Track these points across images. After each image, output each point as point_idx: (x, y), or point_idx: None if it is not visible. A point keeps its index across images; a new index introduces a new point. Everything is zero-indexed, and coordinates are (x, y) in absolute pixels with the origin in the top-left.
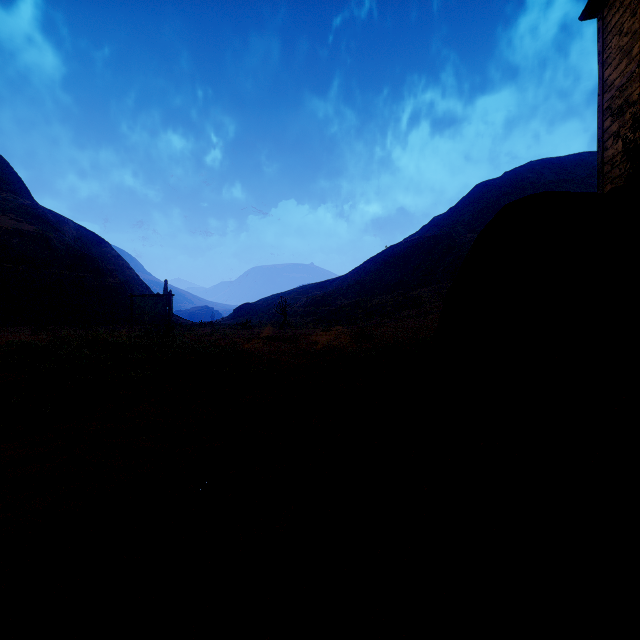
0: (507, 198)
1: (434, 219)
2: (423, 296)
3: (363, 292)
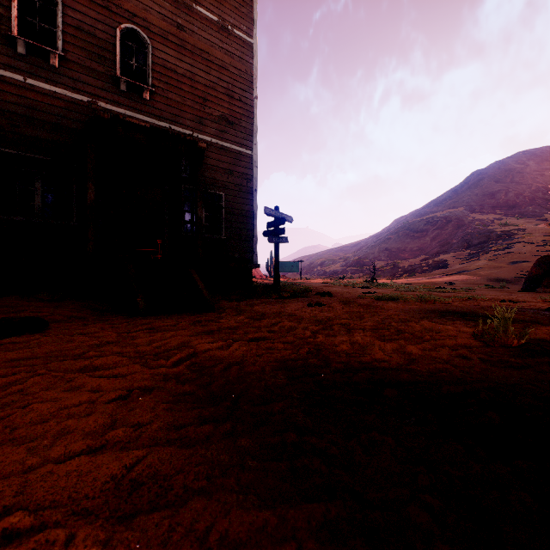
0: (499, 185)
1: (437, 199)
2: (448, 260)
3: (392, 256)
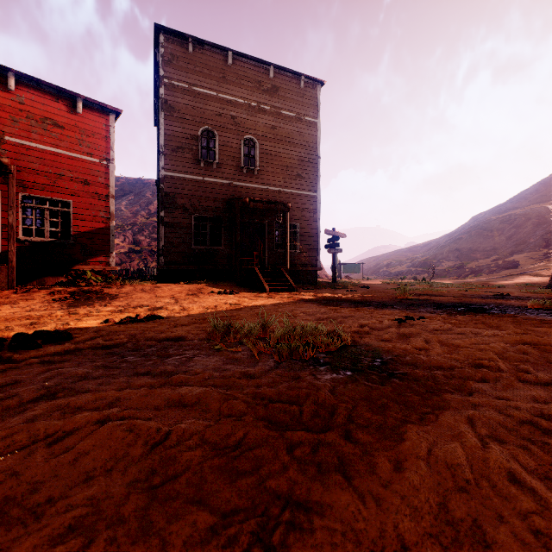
0: None
1: (521, 193)
2: (519, 260)
3: (462, 256)
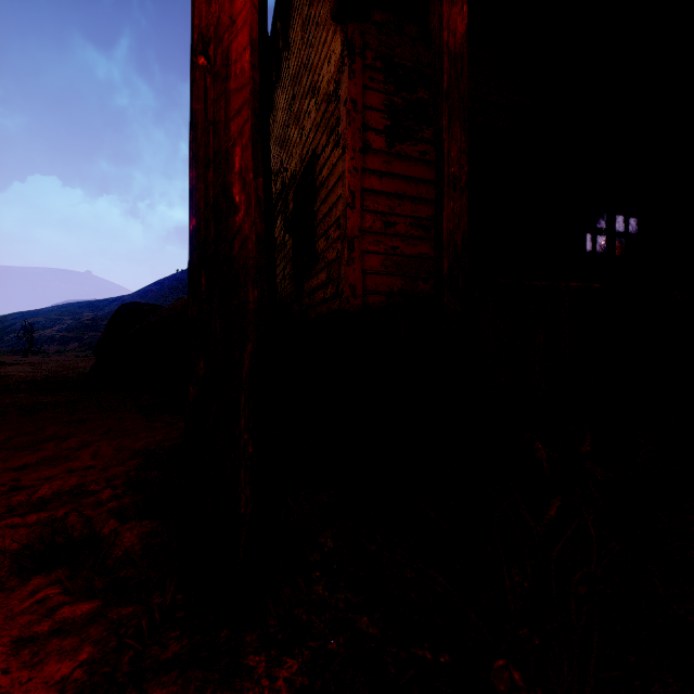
0: None
1: None
2: None
3: None
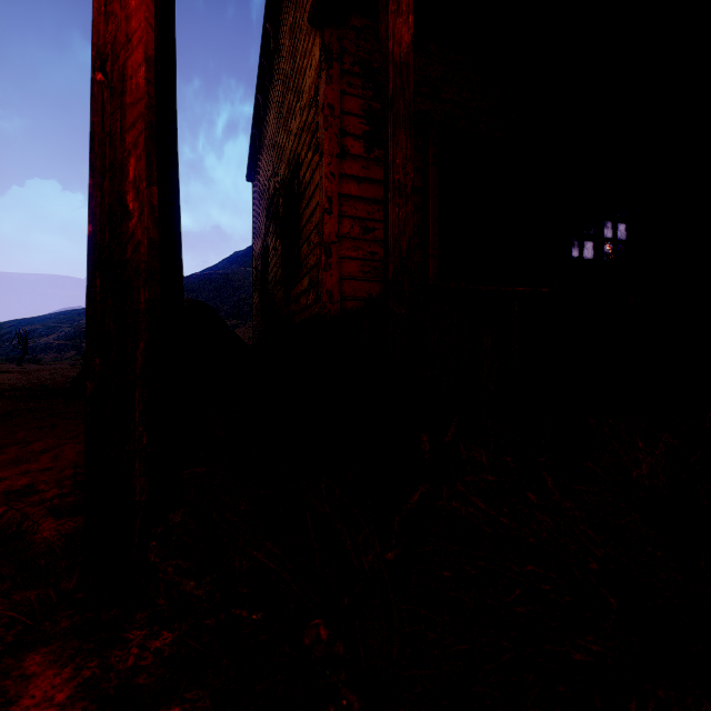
0: None
1: (234, 254)
2: None
3: None
